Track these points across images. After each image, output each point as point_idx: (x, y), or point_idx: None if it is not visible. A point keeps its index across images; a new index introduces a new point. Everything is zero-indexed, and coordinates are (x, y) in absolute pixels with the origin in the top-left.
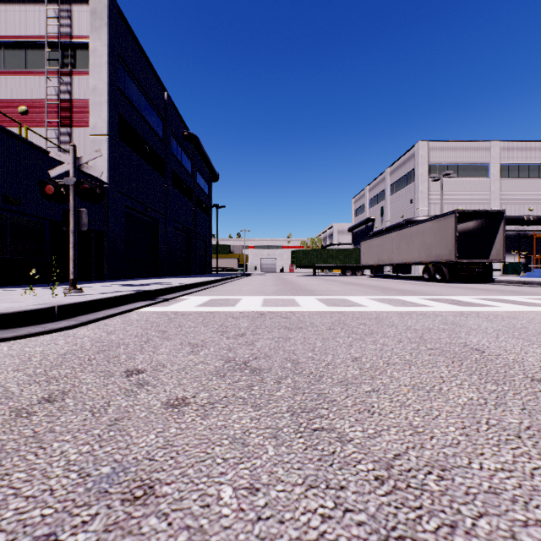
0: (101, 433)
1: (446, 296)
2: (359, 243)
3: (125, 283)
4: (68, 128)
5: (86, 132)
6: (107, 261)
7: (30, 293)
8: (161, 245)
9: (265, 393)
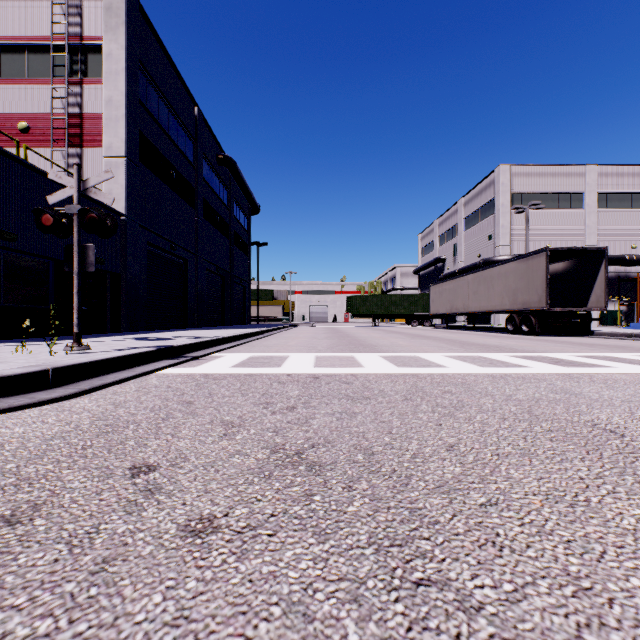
0: (75, 590)
1: (541, 353)
2: (427, 288)
3: (146, 336)
4: (78, 149)
5: (100, 153)
6: (125, 309)
7: (22, 351)
8: (190, 290)
9: (332, 508)
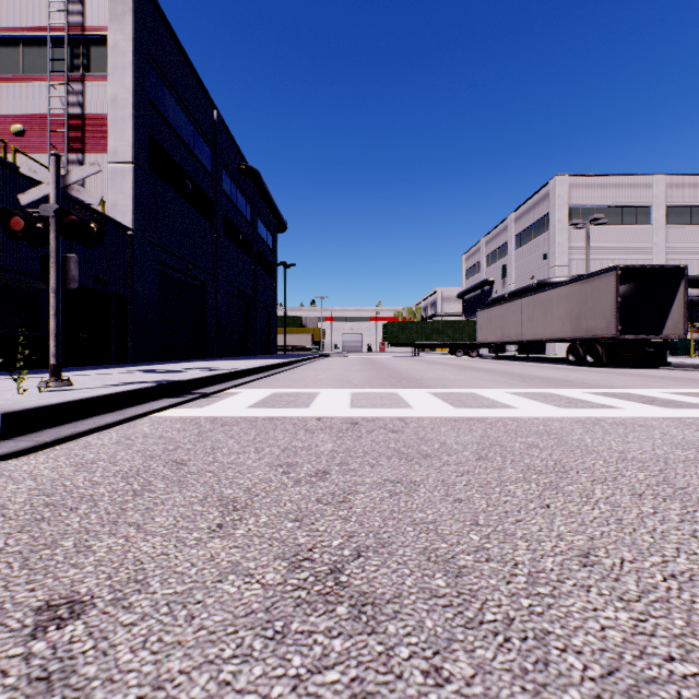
0: None
1: (623, 388)
2: (472, 314)
3: (153, 368)
4: (80, 155)
5: (104, 159)
6: (133, 337)
7: None
8: (208, 316)
9: None
